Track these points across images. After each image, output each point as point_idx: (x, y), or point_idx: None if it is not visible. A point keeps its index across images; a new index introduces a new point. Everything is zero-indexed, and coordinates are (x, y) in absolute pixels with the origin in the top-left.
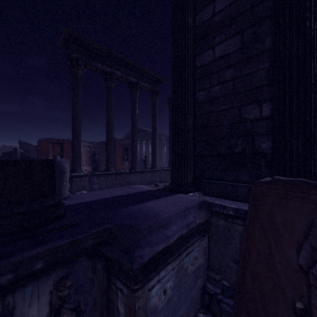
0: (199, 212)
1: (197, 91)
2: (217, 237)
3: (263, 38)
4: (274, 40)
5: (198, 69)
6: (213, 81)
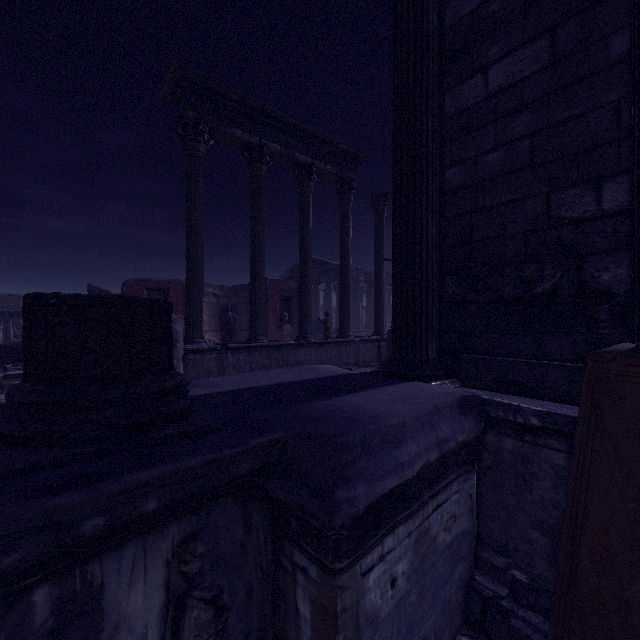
0: (461, 419)
1: (448, 166)
2: (499, 475)
3: (606, 38)
4: (637, 35)
5: (450, 119)
6: (484, 142)
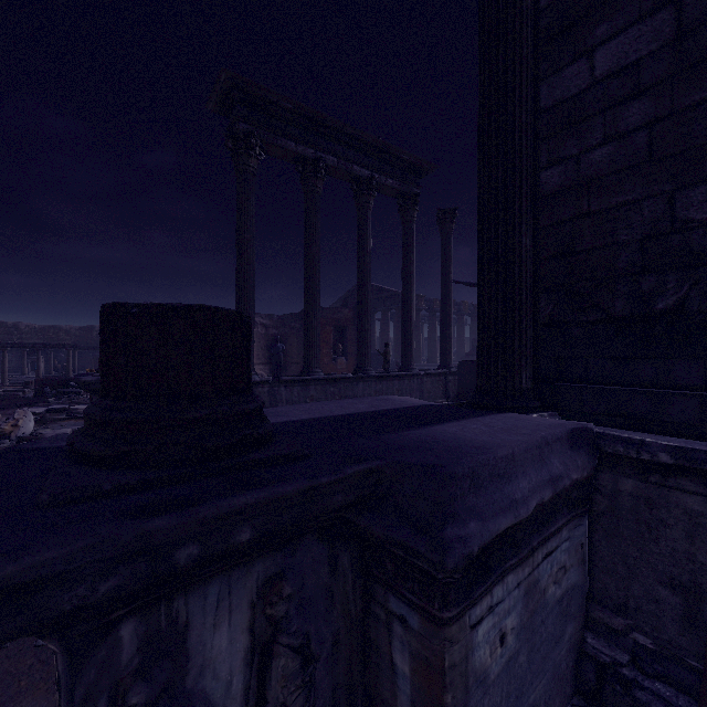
0: (573, 455)
1: (544, 167)
2: (615, 522)
3: None
4: None
5: (547, 113)
6: (590, 137)
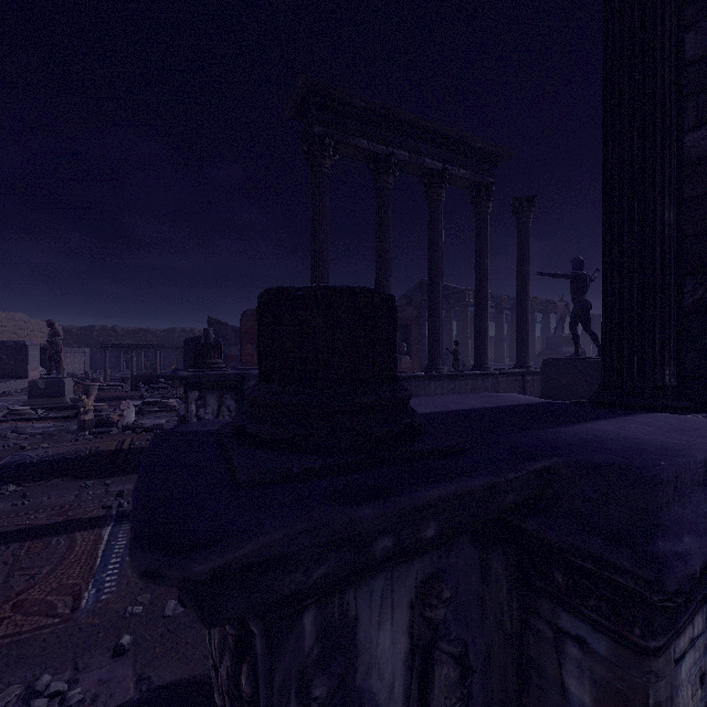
0: None
1: (690, 129)
2: None
3: None
4: None
5: (694, 64)
6: None
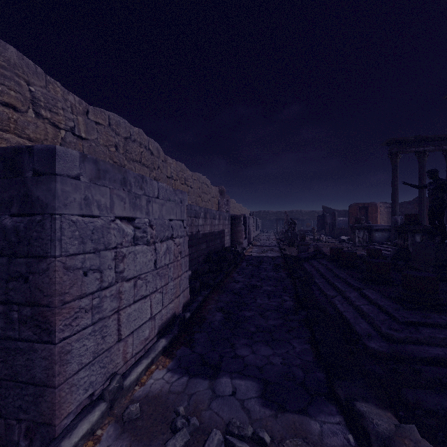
0: None
1: None
2: None
3: None
4: None
5: None
6: None
